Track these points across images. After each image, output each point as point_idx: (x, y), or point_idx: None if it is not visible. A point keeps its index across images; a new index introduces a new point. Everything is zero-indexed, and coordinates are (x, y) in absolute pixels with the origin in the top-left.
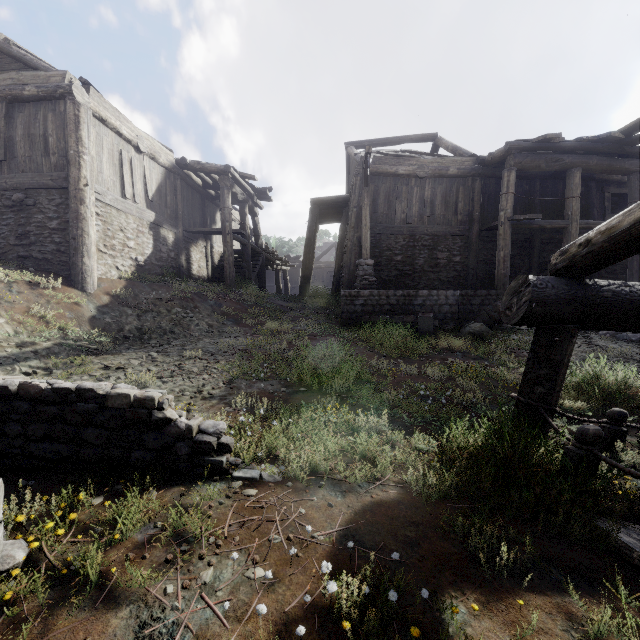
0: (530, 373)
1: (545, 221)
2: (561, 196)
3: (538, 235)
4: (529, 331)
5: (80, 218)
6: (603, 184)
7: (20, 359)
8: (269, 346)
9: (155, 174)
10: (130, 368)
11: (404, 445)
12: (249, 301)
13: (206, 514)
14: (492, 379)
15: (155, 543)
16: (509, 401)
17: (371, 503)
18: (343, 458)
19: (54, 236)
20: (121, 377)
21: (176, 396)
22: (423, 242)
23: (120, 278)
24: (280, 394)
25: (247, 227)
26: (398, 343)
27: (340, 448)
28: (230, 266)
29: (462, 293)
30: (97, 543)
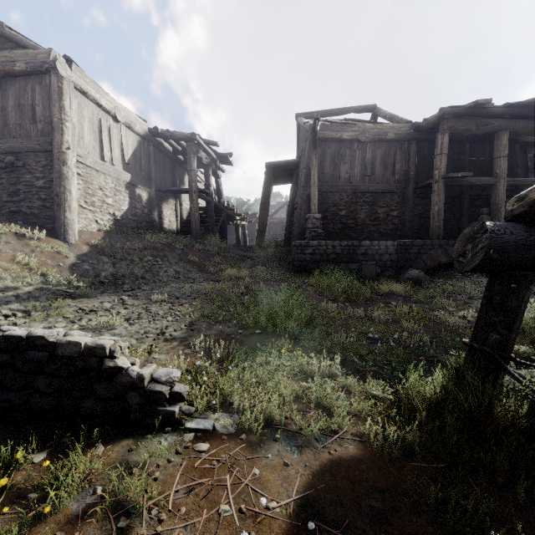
0: (484, 319)
1: (475, 179)
2: (488, 157)
3: (467, 192)
4: (462, 277)
5: (63, 177)
6: (526, 146)
7: (2, 302)
8: (228, 290)
9: (131, 141)
10: (102, 310)
11: (359, 392)
12: (212, 251)
13: (151, 477)
14: (434, 322)
15: (90, 516)
16: (454, 344)
17: (329, 461)
18: (298, 405)
19: (40, 193)
20: (92, 319)
21: (140, 338)
22: (364, 199)
23: (99, 230)
24: (237, 336)
25: (211, 187)
26: (345, 288)
27: (295, 394)
28: (196, 220)
29: (400, 243)
30: (23, 518)
